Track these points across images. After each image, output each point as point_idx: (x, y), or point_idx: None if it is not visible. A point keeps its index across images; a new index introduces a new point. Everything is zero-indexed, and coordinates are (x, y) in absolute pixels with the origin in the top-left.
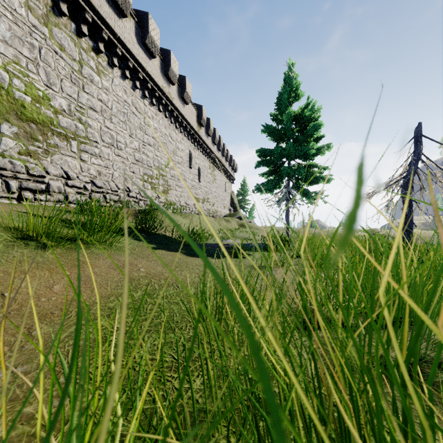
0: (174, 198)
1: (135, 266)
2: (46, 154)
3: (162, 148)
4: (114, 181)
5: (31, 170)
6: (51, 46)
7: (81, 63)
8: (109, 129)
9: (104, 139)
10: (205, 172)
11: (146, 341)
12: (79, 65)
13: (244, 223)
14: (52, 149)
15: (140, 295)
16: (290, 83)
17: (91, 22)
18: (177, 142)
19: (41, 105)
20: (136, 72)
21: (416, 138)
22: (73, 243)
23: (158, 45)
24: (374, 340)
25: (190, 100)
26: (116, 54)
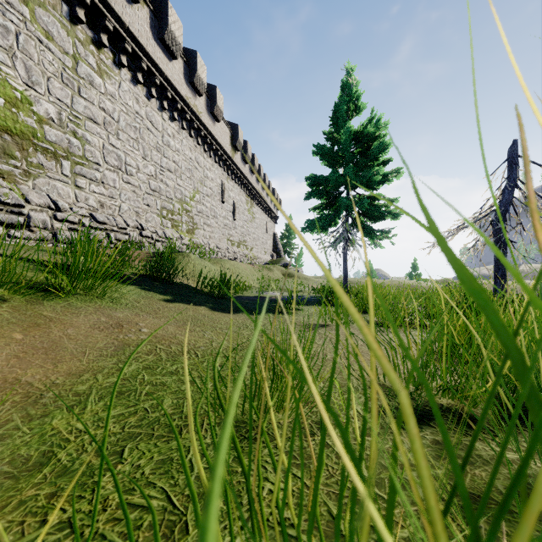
0: (201, 239)
1: (134, 326)
2: (26, 177)
3: (186, 176)
4: (122, 215)
5: (3, 197)
6: (33, 32)
7: (76, 58)
8: (114, 148)
9: (108, 160)
10: (242, 208)
11: (124, 459)
12: (74, 61)
13: (290, 272)
14: (35, 170)
15: (135, 369)
16: (349, 92)
17: (90, 5)
18: (206, 170)
19: (18, 110)
20: (151, 76)
21: (511, 160)
22: (41, 291)
23: (181, 43)
24: (522, 448)
25: (221, 117)
26: (125, 50)
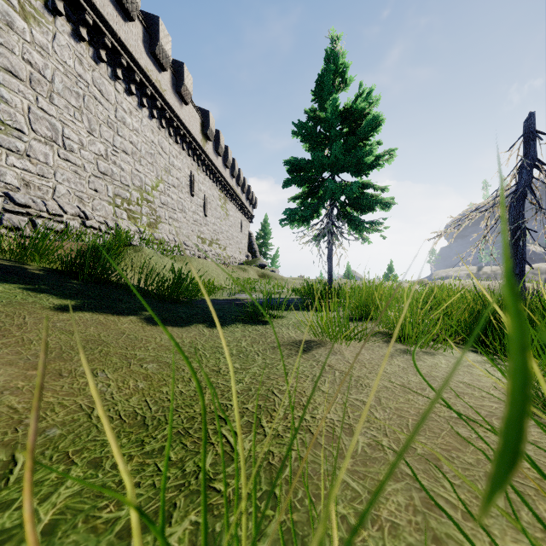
0: (165, 235)
1: None
2: None
3: (147, 161)
4: (57, 199)
5: None
6: None
7: None
8: (46, 114)
9: (36, 128)
10: (214, 203)
11: None
12: None
13: (266, 273)
14: None
15: None
16: (334, 62)
17: None
18: (171, 157)
19: None
20: (99, 35)
21: (527, 135)
22: None
23: (138, 1)
24: None
25: (190, 99)
26: None
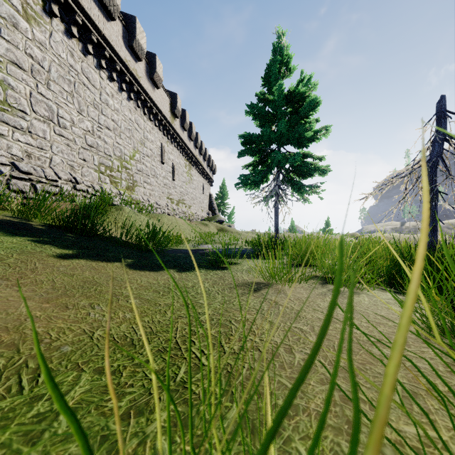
0: (141, 196)
1: None
2: None
3: (125, 135)
4: (53, 167)
5: None
6: None
7: None
8: (44, 98)
9: (36, 110)
10: (181, 170)
11: None
12: None
13: (224, 228)
14: None
15: None
16: (280, 54)
17: None
18: (146, 132)
19: None
20: (87, 32)
21: (439, 114)
22: None
23: (119, 4)
24: None
25: (161, 84)
26: None
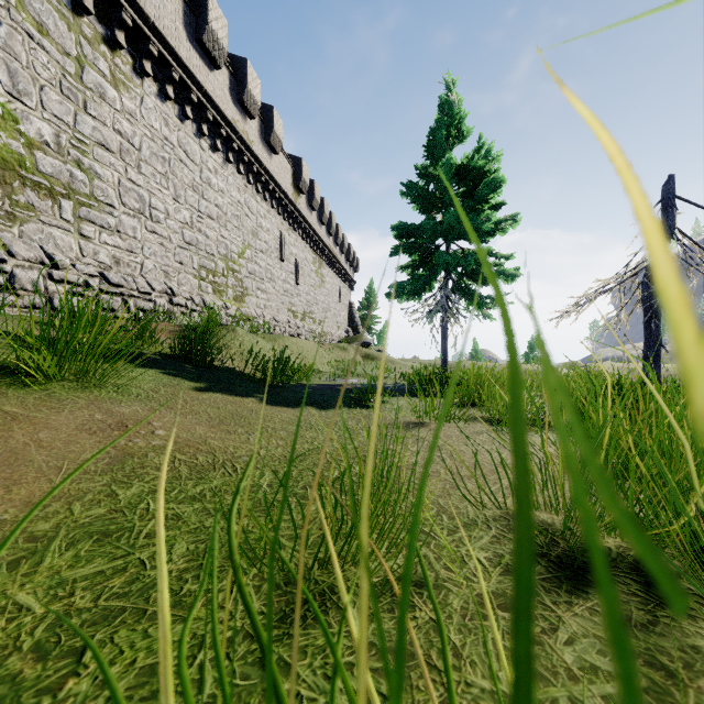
0: (253, 309)
1: (145, 426)
2: (10, 221)
3: (233, 225)
4: (145, 275)
5: None
6: (20, 24)
7: (81, 62)
8: (135, 185)
9: (125, 201)
10: (307, 268)
11: (84, 665)
12: (78, 65)
13: (371, 354)
14: (23, 212)
15: (136, 494)
16: (449, 112)
17: None
18: (259, 217)
19: None
20: (185, 90)
21: (665, 202)
22: (7, 376)
23: (226, 47)
24: None
25: (280, 147)
26: (149, 54)
